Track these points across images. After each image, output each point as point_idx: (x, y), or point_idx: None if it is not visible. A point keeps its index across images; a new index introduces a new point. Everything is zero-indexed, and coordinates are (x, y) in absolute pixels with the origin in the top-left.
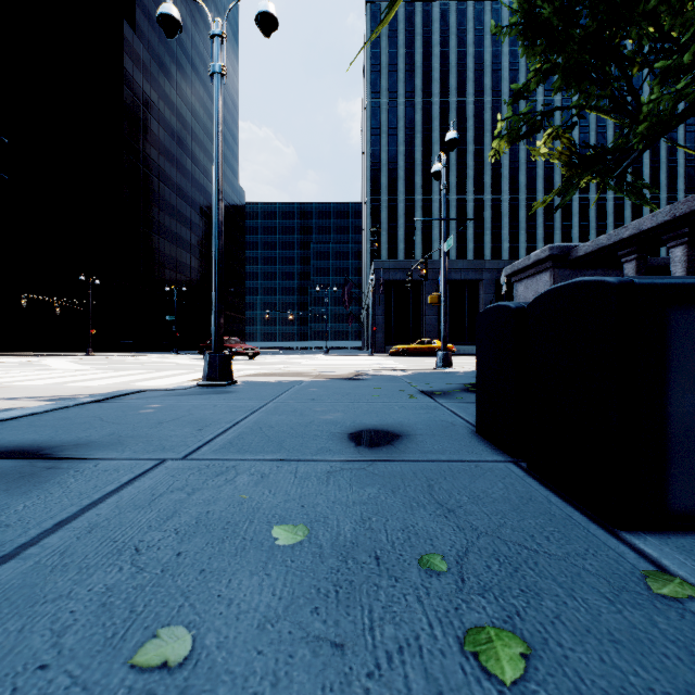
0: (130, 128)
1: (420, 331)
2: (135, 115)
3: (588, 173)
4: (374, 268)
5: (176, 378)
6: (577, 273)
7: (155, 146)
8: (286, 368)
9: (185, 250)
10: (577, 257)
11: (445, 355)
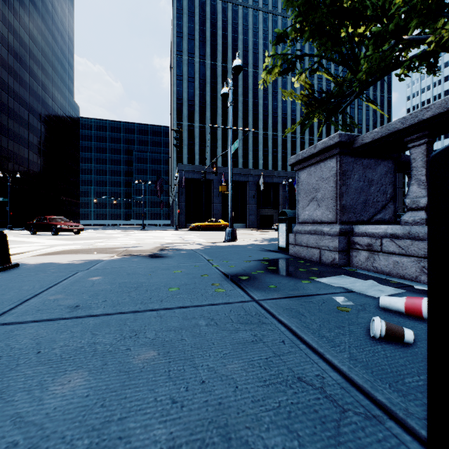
0: None
1: (210, 214)
2: None
3: (320, 111)
4: (178, 169)
5: None
6: (357, 160)
7: None
8: (99, 243)
9: (22, 145)
10: (362, 144)
11: (232, 231)
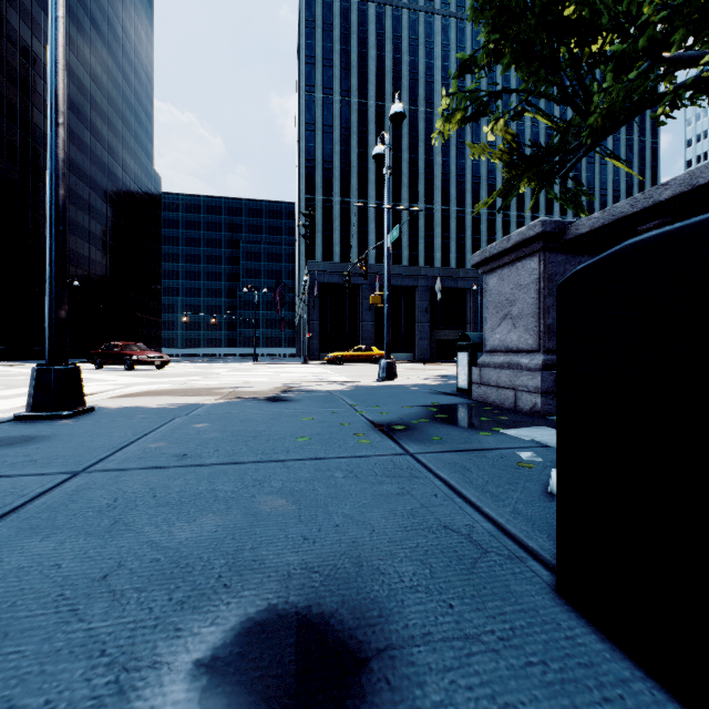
0: (1, 80)
1: (357, 338)
2: (8, 65)
3: (529, 174)
4: (308, 270)
5: (7, 402)
6: (571, 259)
7: (39, 107)
8: (194, 382)
9: (81, 238)
10: (577, 236)
11: (389, 364)
